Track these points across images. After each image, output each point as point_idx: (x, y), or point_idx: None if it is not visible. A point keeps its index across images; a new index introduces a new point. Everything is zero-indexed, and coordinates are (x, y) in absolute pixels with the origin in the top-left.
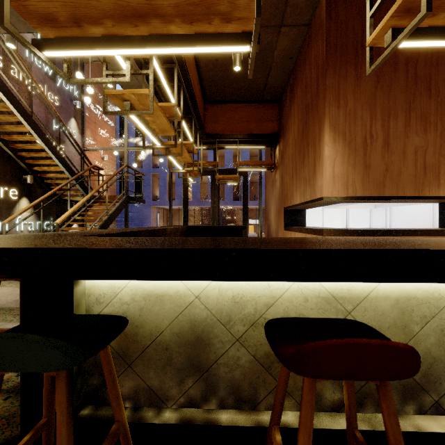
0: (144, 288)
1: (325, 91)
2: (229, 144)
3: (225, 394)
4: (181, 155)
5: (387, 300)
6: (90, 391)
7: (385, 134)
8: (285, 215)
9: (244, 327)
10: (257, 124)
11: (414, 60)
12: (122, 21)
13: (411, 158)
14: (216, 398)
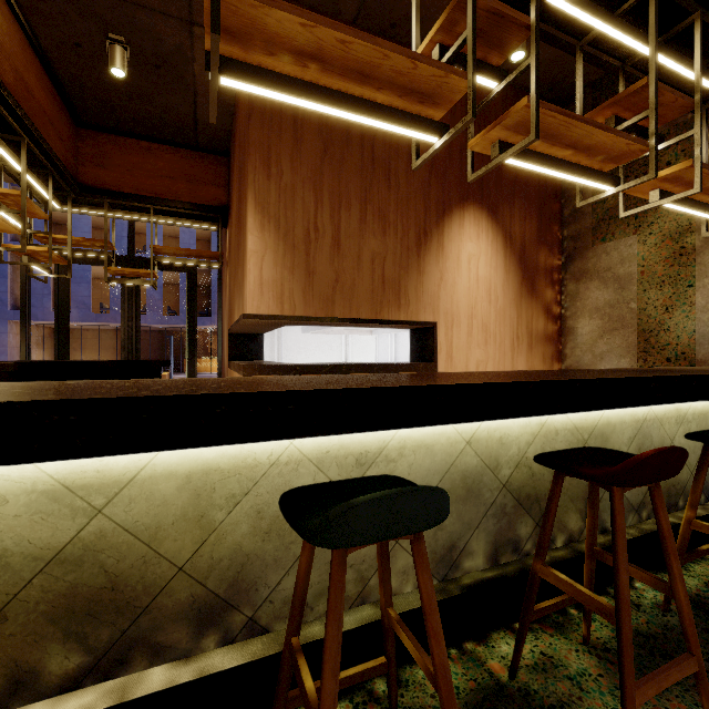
0: None
1: (248, 147)
2: (135, 213)
3: None
4: None
5: (172, 480)
6: None
7: (335, 229)
8: (229, 343)
9: None
10: (189, 186)
11: (371, 134)
12: None
13: (368, 268)
14: None
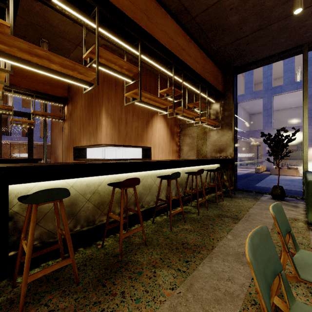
0: (45, 186)
1: (103, 93)
2: (24, 95)
3: (83, 222)
4: (1, 104)
5: None
6: (11, 244)
7: (126, 119)
8: (74, 151)
9: (90, 194)
10: (51, 88)
11: None
12: (25, 52)
13: (134, 131)
14: (80, 225)
